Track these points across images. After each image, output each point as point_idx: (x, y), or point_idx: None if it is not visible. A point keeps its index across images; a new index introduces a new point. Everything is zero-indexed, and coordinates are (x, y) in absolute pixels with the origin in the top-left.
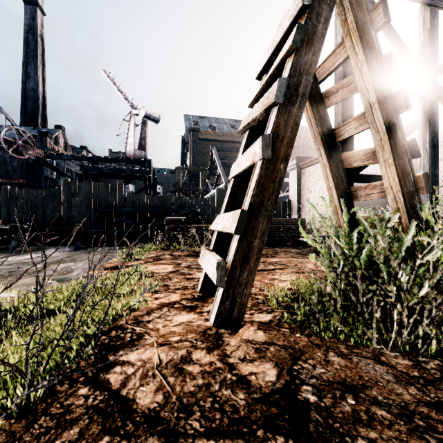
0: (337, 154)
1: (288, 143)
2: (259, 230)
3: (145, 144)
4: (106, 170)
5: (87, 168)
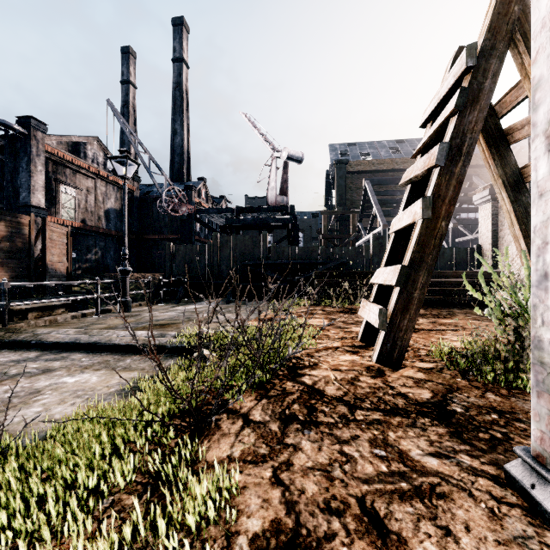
0: (526, 197)
1: (450, 202)
2: (419, 283)
3: (287, 188)
4: (249, 221)
5: (232, 221)
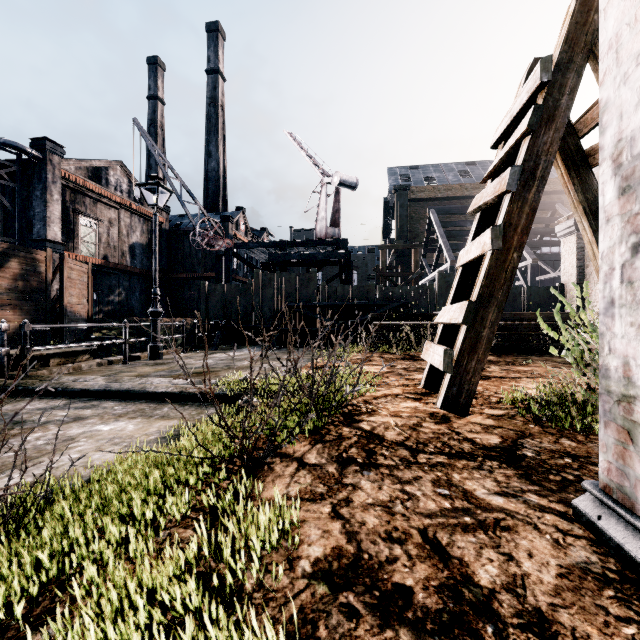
0: None
1: (523, 231)
2: (489, 320)
3: (339, 219)
4: (295, 257)
5: (275, 256)
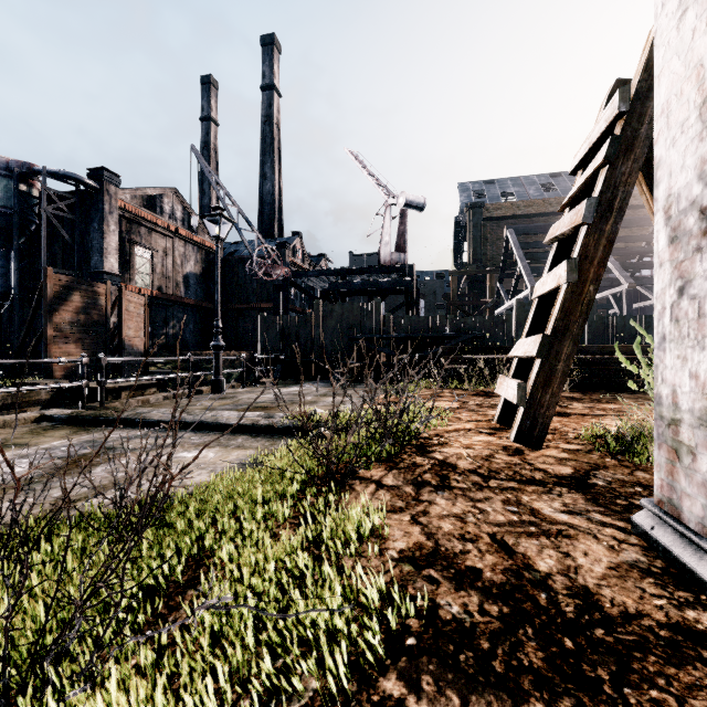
0: None
1: (600, 263)
2: (564, 354)
3: (405, 243)
4: (357, 286)
5: (336, 285)
